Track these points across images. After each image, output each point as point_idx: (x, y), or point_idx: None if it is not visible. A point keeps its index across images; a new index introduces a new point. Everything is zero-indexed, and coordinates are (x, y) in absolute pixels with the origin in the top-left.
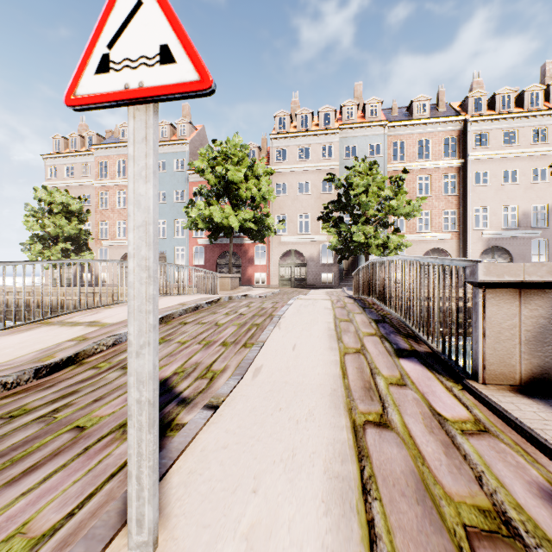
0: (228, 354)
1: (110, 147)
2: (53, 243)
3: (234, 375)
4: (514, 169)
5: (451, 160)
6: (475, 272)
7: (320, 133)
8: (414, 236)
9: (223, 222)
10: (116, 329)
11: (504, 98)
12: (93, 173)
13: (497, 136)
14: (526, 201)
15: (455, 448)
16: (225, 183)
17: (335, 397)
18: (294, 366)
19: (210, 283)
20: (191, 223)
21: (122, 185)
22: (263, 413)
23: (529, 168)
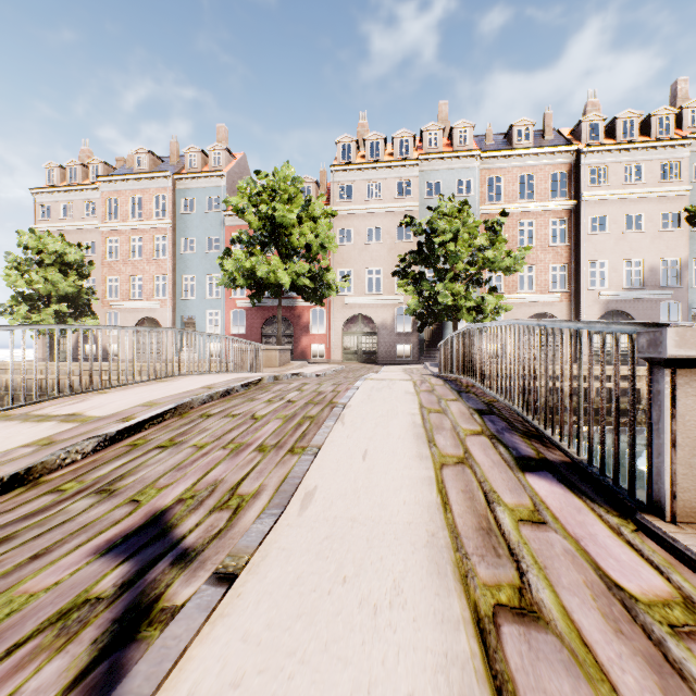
0: (266, 465)
1: (122, 180)
2: (45, 305)
3: (270, 507)
4: (639, 213)
5: (560, 202)
6: (660, 341)
7: (395, 164)
8: (514, 298)
9: (270, 278)
10: (104, 425)
11: (626, 124)
12: (99, 214)
13: (617, 172)
14: (654, 254)
15: (677, 674)
16: (272, 226)
17: (436, 549)
18: (366, 489)
19: (251, 357)
20: (228, 279)
21: (137, 229)
22: (314, 590)
23: (657, 212)
